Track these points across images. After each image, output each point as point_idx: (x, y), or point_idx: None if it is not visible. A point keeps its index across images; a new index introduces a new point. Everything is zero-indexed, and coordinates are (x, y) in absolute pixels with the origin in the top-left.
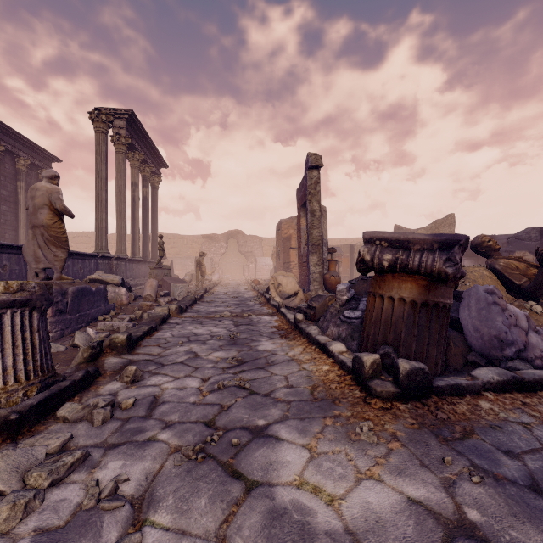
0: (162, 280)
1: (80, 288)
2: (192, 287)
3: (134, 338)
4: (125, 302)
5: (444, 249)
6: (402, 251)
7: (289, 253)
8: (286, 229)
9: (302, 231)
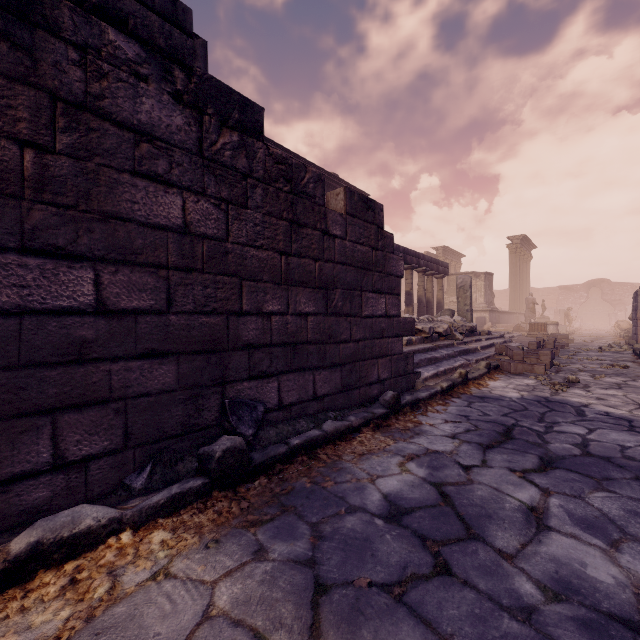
0: None
1: None
2: None
3: None
4: None
5: None
6: None
7: None
8: None
9: None
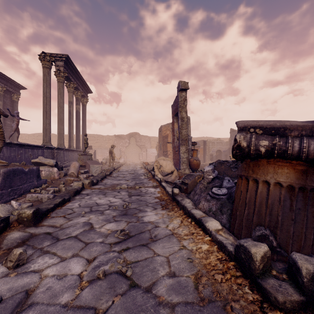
0: (86, 162)
1: (11, 169)
2: (106, 166)
3: (43, 211)
4: (56, 177)
5: None
6: (278, 137)
7: (167, 145)
8: (165, 131)
9: (175, 131)
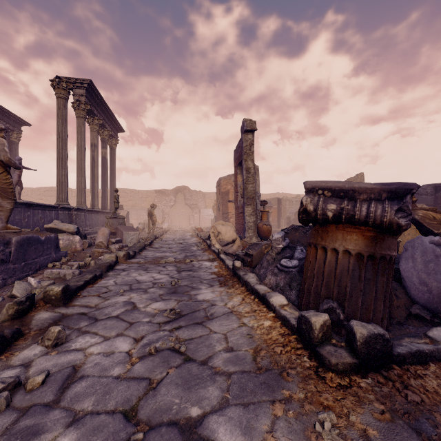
0: (116, 228)
1: (25, 237)
2: (144, 234)
3: (73, 289)
4: (79, 249)
5: (393, 198)
6: (347, 201)
7: (227, 205)
8: (225, 185)
9: (238, 186)
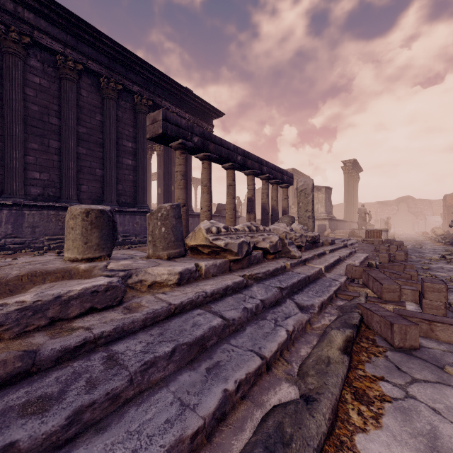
0: None
1: None
2: None
3: None
4: None
5: None
6: None
7: (452, 215)
8: (450, 200)
9: None
